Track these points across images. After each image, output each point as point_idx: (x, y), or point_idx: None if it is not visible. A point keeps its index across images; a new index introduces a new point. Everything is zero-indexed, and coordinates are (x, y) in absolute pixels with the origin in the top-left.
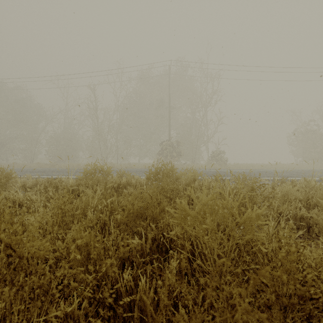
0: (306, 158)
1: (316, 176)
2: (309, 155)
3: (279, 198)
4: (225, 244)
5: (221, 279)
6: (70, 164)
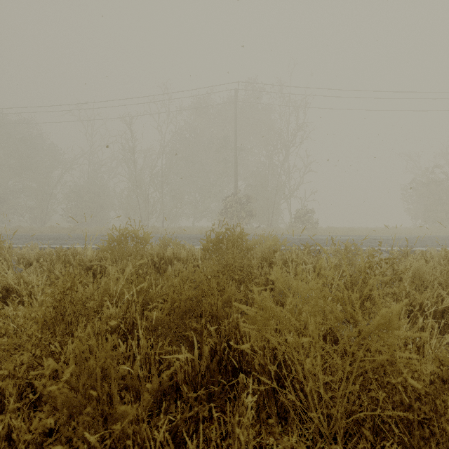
0: (429, 220)
1: (448, 245)
2: (432, 215)
3: (406, 280)
4: (338, 366)
5: (330, 427)
6: (96, 228)
